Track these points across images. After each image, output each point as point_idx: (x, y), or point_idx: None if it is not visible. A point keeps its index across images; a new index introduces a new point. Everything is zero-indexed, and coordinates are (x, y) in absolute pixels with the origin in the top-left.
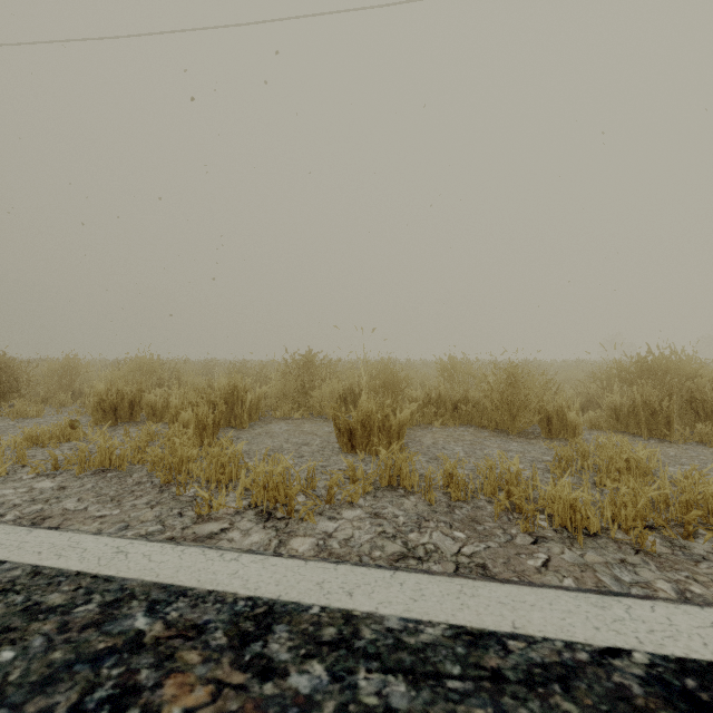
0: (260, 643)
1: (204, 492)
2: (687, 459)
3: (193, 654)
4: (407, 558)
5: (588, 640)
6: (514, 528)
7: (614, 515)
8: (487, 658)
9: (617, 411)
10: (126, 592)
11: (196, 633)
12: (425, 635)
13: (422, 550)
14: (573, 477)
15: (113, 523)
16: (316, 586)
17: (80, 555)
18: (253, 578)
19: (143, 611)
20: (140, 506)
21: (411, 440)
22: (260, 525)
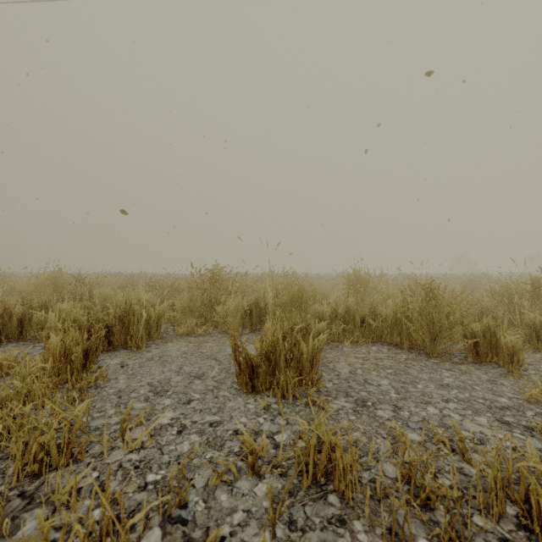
0: None
1: None
2: None
3: None
4: None
5: None
6: None
7: None
8: None
9: (538, 329)
10: None
11: None
12: None
13: None
14: None
15: None
16: None
17: None
18: None
19: None
20: None
21: (324, 368)
22: None
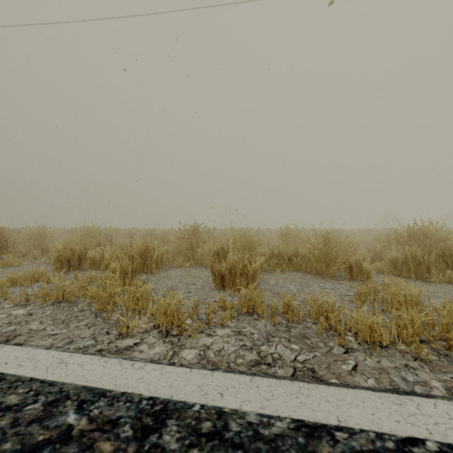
0: (156, 435)
1: (123, 318)
2: (442, 294)
3: (107, 444)
4: (260, 364)
5: (393, 431)
6: (331, 342)
7: (398, 333)
8: (321, 447)
9: (395, 262)
10: (63, 393)
11: (110, 427)
12: (275, 428)
13: (270, 358)
14: (368, 306)
15: (61, 339)
16: (198, 388)
17: (34, 365)
18: (153, 382)
19: (73, 409)
20: (81, 327)
21: (261, 281)
22: (161, 340)
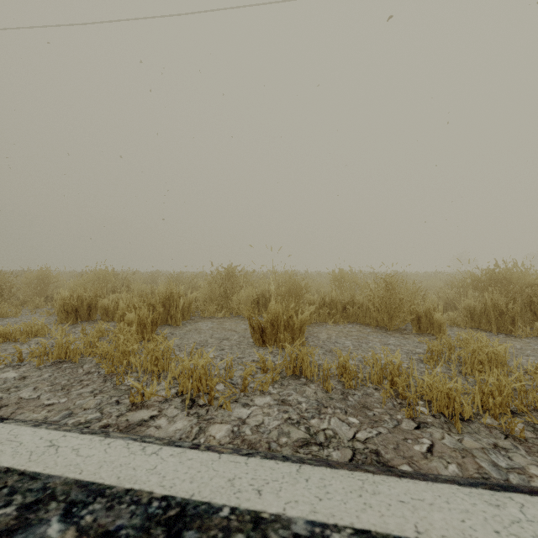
0: None
1: (137, 384)
2: (531, 351)
3: None
4: (309, 445)
5: None
6: (399, 414)
7: (482, 402)
8: None
9: (472, 312)
10: (47, 491)
11: None
12: None
13: (323, 436)
14: (442, 367)
15: (58, 410)
16: (228, 483)
17: (15, 449)
18: (169, 474)
19: (58, 514)
20: (85, 394)
21: (310, 335)
22: (184, 412)
